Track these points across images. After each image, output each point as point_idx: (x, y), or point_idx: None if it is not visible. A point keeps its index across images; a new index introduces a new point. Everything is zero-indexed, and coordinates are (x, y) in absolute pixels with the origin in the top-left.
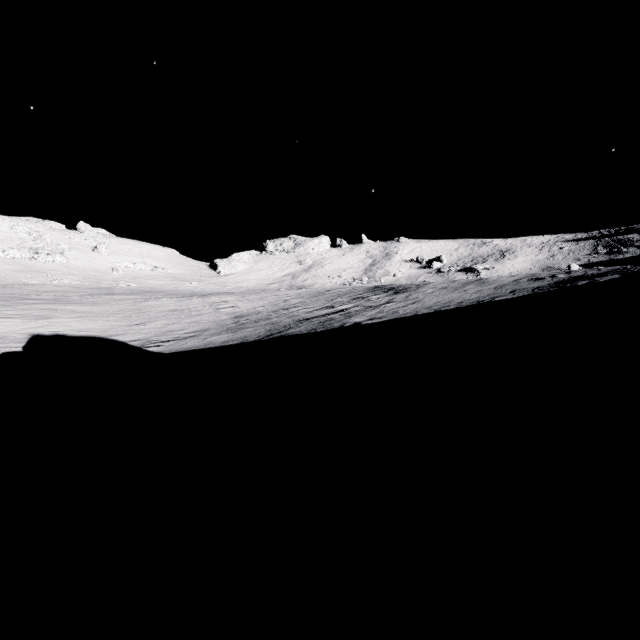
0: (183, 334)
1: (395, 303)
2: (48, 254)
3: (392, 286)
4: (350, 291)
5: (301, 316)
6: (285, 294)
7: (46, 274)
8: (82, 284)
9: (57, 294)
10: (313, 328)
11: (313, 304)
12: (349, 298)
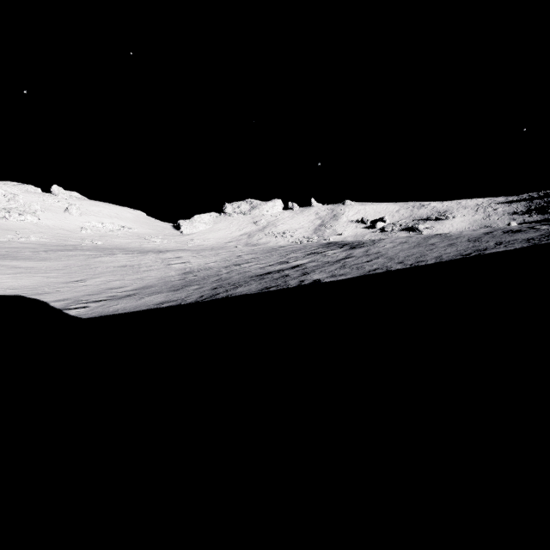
0: (121, 292)
1: (355, 258)
2: (19, 214)
3: (345, 242)
4: (303, 247)
5: (253, 272)
6: (239, 250)
7: (15, 232)
8: (49, 241)
9: (11, 250)
10: (265, 286)
11: (266, 259)
12: (303, 253)
